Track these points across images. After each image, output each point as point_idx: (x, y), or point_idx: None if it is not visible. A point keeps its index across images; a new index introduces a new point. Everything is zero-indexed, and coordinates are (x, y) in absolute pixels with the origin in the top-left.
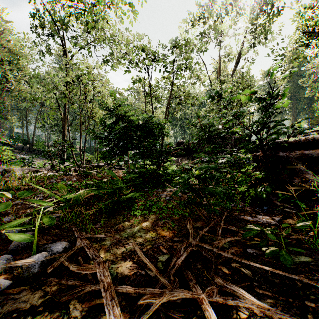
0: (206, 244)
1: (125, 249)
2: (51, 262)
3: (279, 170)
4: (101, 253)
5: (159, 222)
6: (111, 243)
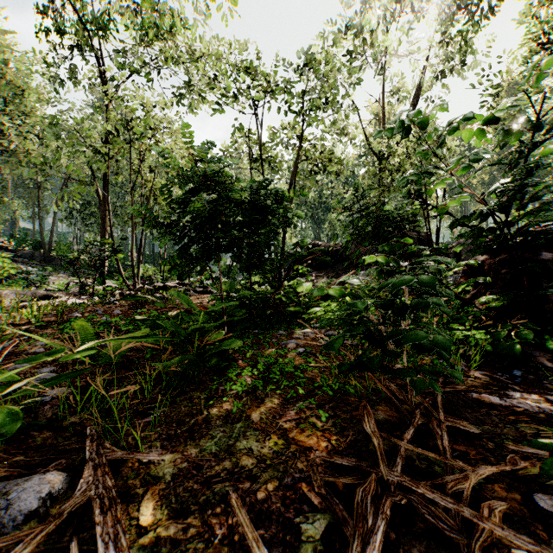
0: (432, 490)
1: (211, 494)
2: None
3: (543, 292)
4: (147, 511)
5: (290, 408)
6: (175, 475)
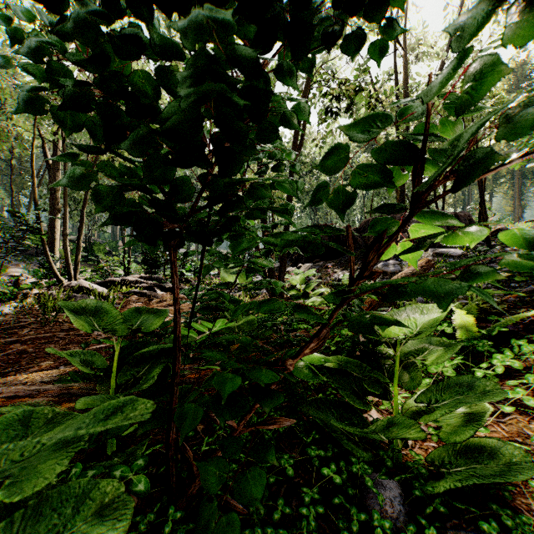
0: None
1: None
2: None
3: None
4: None
5: None
6: None
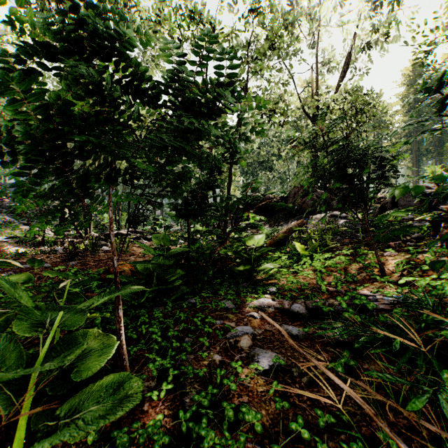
0: None
1: None
2: None
3: None
4: None
5: None
6: None
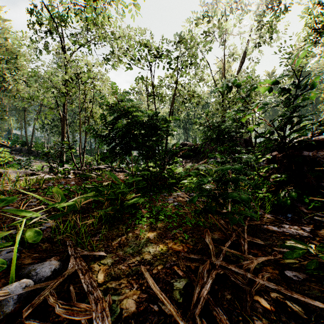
0: (235, 267)
1: (131, 271)
2: (35, 292)
3: (304, 172)
4: (101, 278)
5: (169, 233)
6: (113, 263)
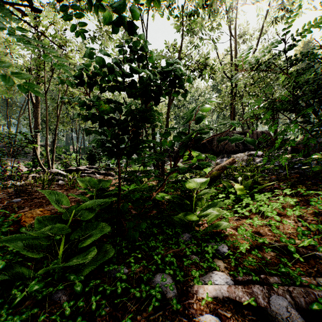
0: None
1: None
2: None
3: None
4: None
5: None
6: None
